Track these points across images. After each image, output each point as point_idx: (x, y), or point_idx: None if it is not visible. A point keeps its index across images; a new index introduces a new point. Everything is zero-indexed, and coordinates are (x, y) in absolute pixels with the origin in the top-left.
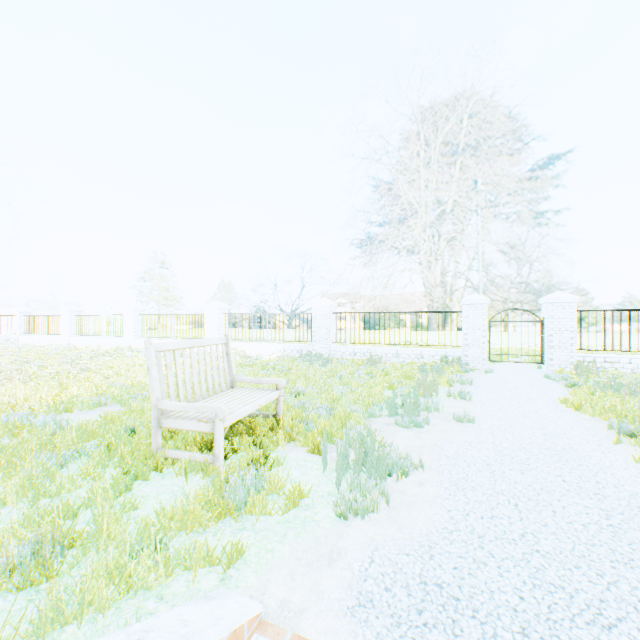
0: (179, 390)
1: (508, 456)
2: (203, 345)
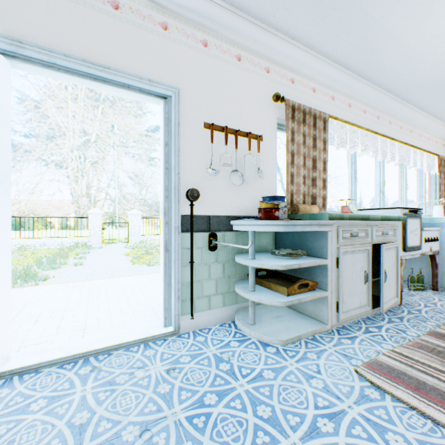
0: None
1: (92, 269)
2: None
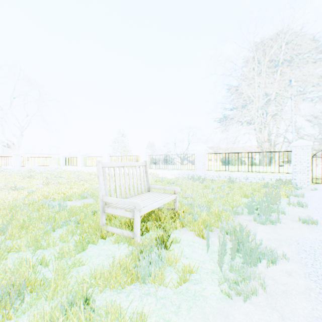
0: (116, 191)
1: None
2: (131, 165)
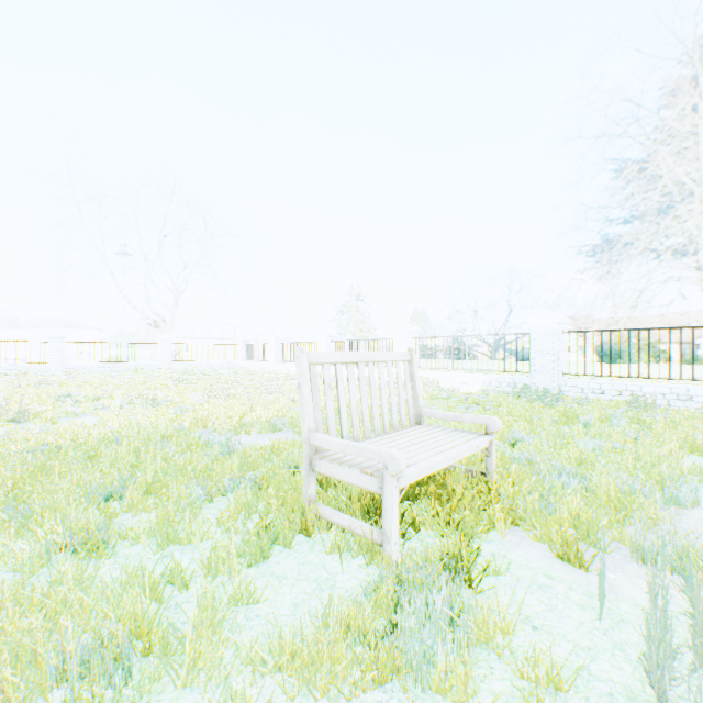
0: (341, 420)
1: None
2: (376, 360)
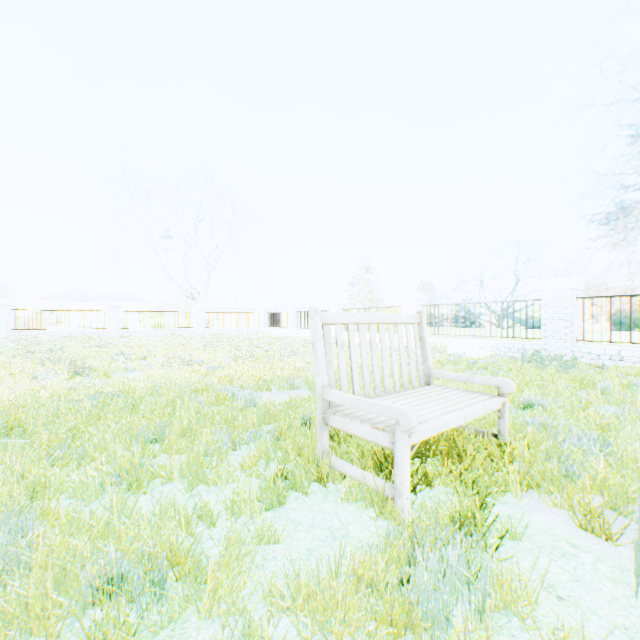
0: (352, 378)
1: None
2: (386, 322)
